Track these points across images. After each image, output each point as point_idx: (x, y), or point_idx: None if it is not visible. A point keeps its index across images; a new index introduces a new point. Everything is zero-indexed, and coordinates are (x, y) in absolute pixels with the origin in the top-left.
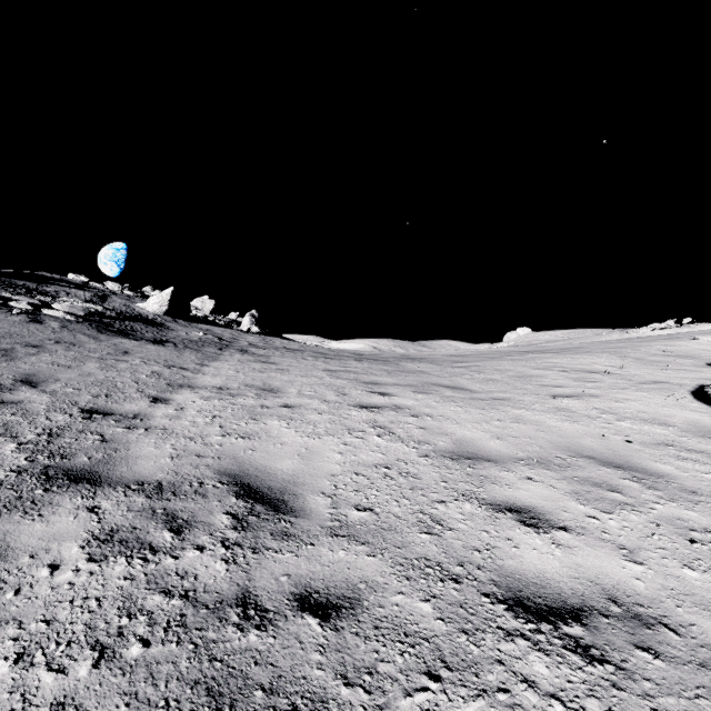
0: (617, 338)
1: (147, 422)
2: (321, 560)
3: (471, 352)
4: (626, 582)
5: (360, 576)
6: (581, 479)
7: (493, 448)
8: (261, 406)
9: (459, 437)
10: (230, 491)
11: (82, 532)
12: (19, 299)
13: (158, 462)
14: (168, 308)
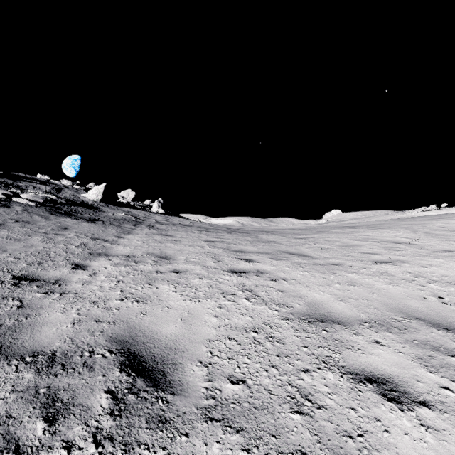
0: (398, 216)
1: (63, 287)
2: None
3: (306, 227)
4: None
5: None
6: (420, 342)
7: (340, 310)
8: (156, 271)
9: (310, 299)
10: (116, 362)
11: None
12: None
13: (60, 329)
14: (102, 197)
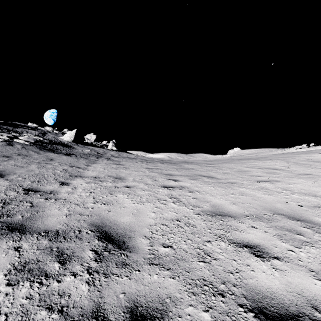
0: (280, 152)
1: (56, 195)
2: (144, 281)
3: (214, 159)
4: (319, 295)
5: (166, 292)
6: (280, 227)
7: (232, 209)
8: (115, 186)
9: (214, 203)
10: (95, 236)
11: (8, 264)
12: (3, 134)
13: (58, 218)
14: (74, 138)
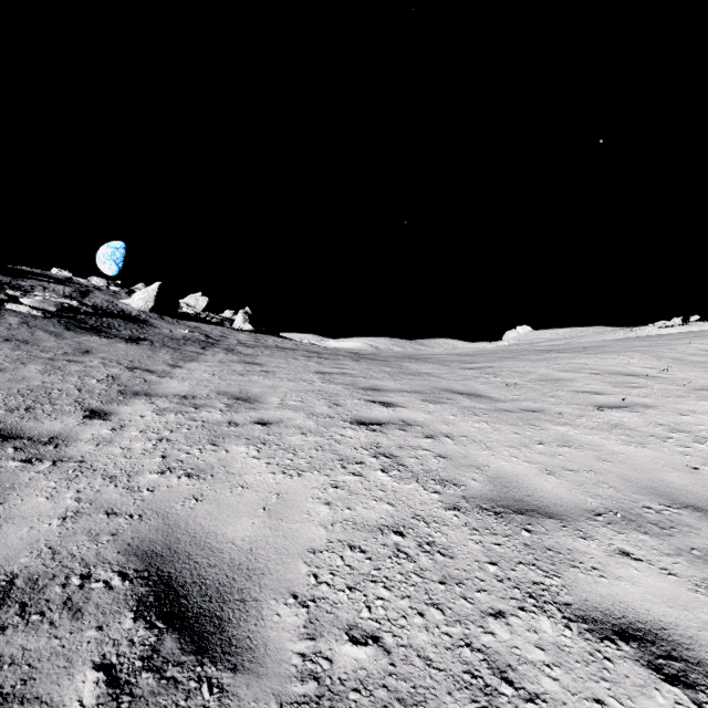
0: (622, 336)
1: (61, 450)
2: None
3: (478, 351)
4: None
5: None
6: (705, 553)
7: (549, 491)
8: (229, 422)
9: (495, 471)
10: (130, 597)
11: None
12: None
13: (35, 529)
14: (154, 304)
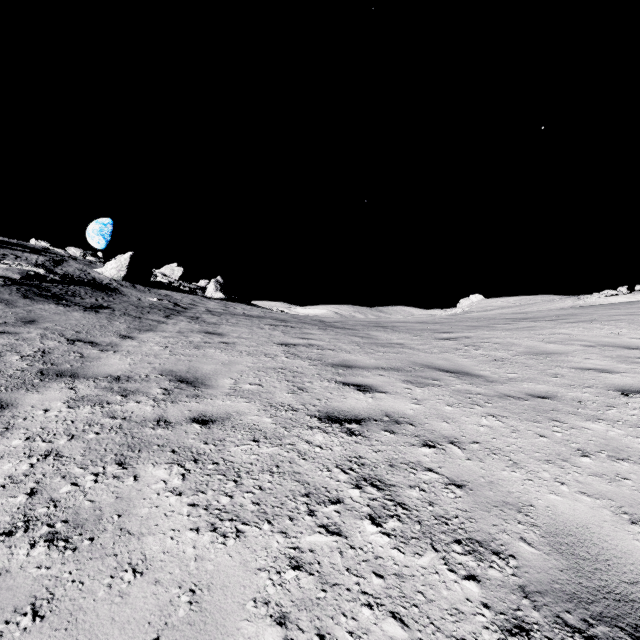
0: (570, 304)
1: None
2: None
3: (445, 319)
4: None
5: None
6: None
7: None
8: (158, 419)
9: (549, 517)
10: None
11: None
12: None
13: None
14: (126, 273)
